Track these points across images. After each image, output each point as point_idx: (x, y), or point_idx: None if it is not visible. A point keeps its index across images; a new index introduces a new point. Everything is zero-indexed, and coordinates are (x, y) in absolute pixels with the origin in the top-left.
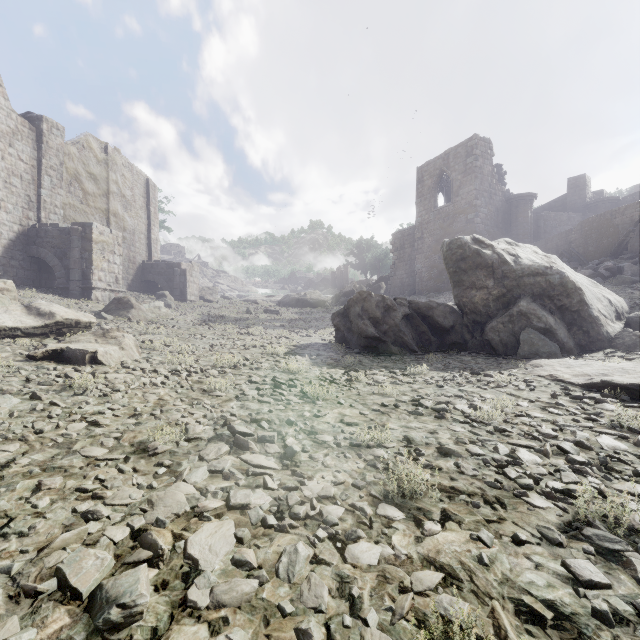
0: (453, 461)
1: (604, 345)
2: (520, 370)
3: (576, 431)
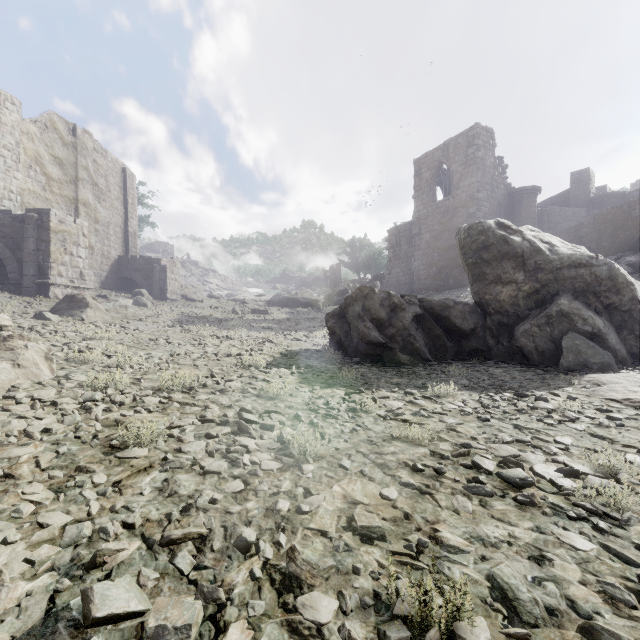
0: None
1: None
2: (577, 389)
3: None
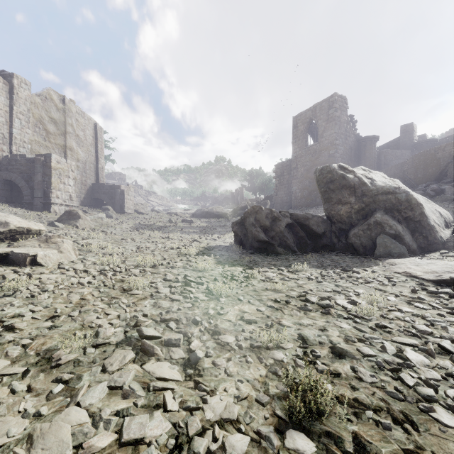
0: (348, 364)
1: (439, 247)
2: (379, 267)
3: (447, 327)
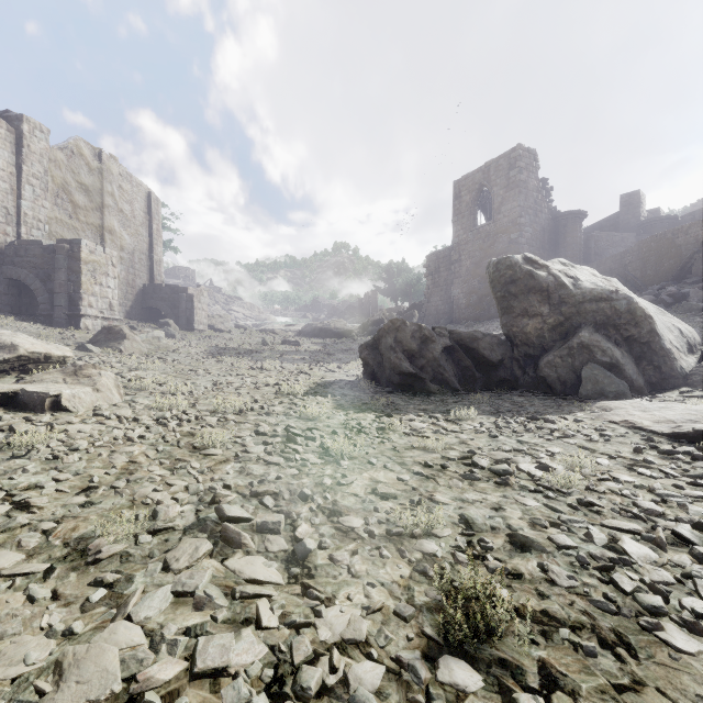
0: (535, 559)
1: (678, 383)
2: (586, 414)
3: (687, 505)
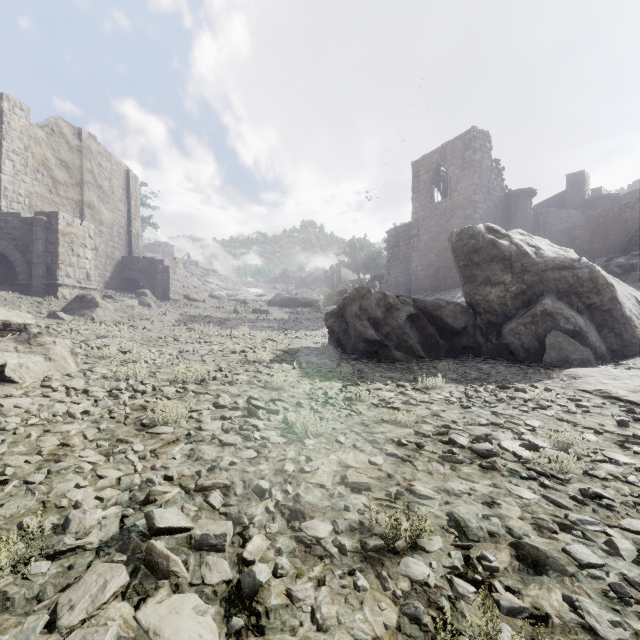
0: (556, 587)
1: (639, 350)
2: (555, 382)
3: None
